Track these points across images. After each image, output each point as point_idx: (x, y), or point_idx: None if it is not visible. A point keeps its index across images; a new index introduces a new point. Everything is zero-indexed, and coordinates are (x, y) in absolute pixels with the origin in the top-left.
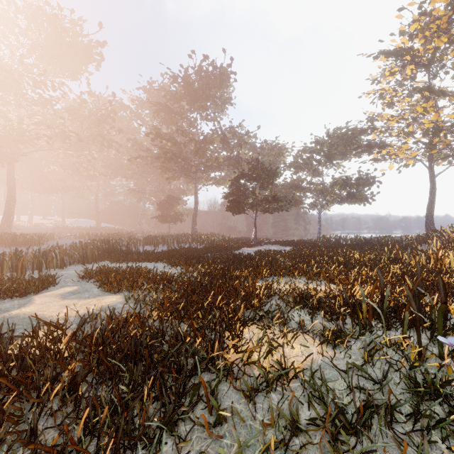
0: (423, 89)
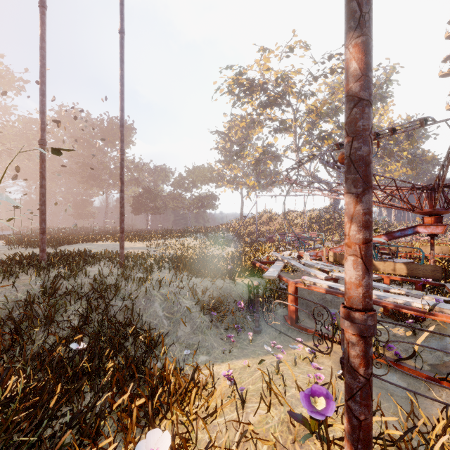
0: (227, 160)
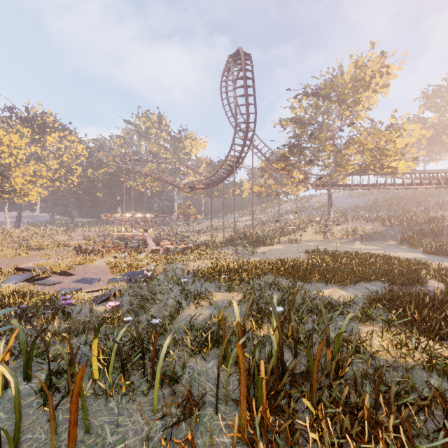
0: None
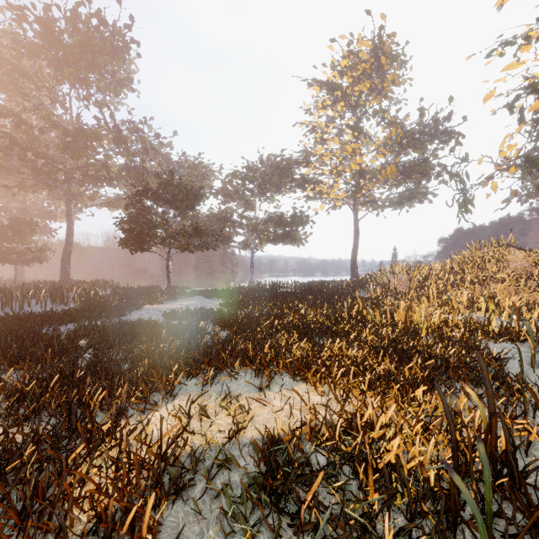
0: (354, 127)
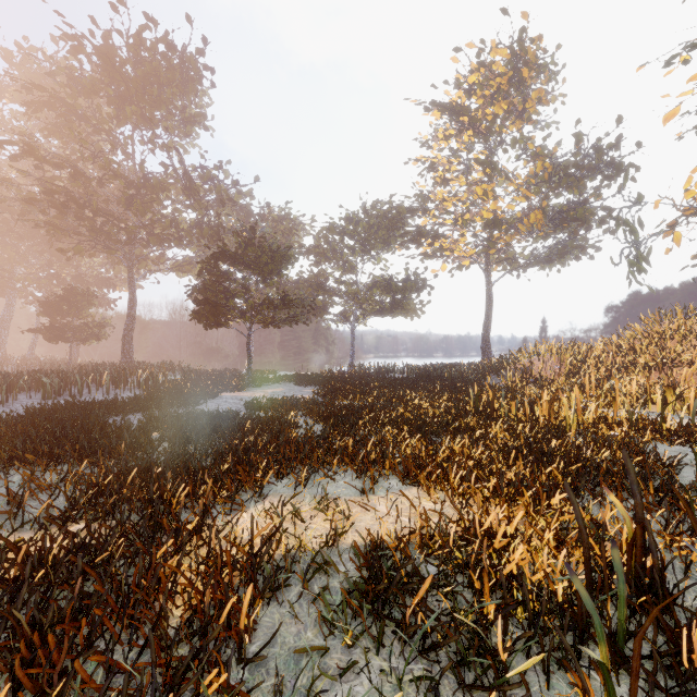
0: (485, 162)
